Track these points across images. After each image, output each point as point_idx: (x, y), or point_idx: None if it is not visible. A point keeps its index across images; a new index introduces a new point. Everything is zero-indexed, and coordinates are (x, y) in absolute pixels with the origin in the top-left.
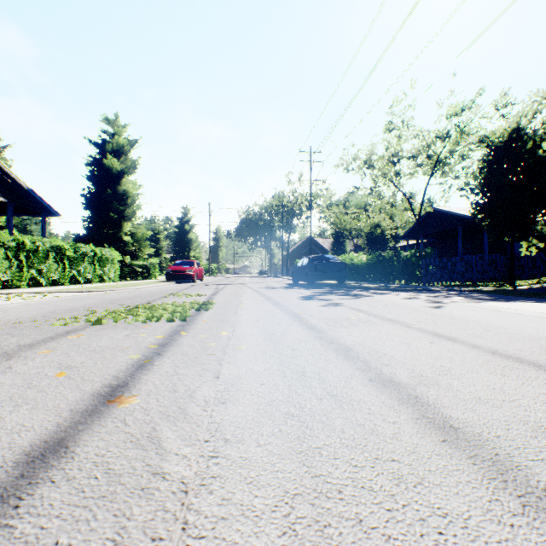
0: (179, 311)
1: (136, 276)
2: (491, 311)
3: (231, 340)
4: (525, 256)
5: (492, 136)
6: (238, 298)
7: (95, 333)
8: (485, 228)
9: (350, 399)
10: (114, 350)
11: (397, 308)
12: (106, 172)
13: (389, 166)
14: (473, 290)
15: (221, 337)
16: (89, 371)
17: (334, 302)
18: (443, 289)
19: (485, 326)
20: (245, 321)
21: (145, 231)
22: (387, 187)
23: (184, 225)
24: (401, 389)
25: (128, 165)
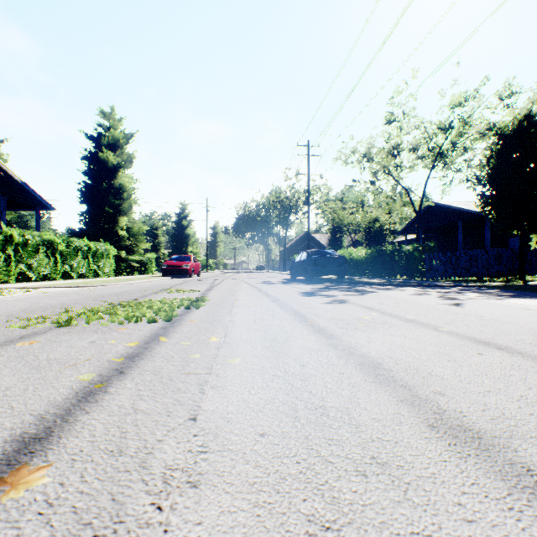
0: (165, 310)
1: (132, 271)
2: (522, 310)
3: (221, 350)
4: (533, 250)
5: (501, 124)
6: (234, 294)
7: (54, 339)
8: (493, 220)
9: (416, 477)
10: (64, 365)
11: (412, 306)
12: (101, 166)
13: (389, 159)
14: (483, 285)
15: (209, 344)
16: (6, 405)
17: (339, 298)
18: (451, 284)
19: (530, 329)
20: (240, 321)
21: (141, 226)
22: (387, 180)
23: (182, 221)
24: (492, 449)
25: (124, 159)
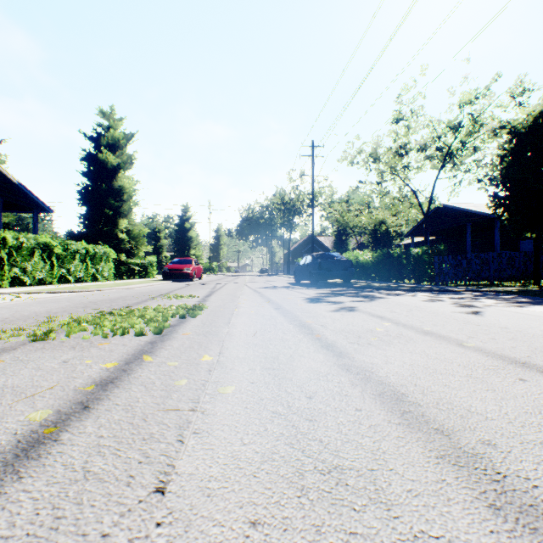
0: (157, 320)
1: (133, 275)
2: None
3: (213, 373)
4: None
5: (514, 122)
6: (235, 300)
7: (21, 358)
8: (506, 222)
9: None
10: (19, 396)
11: (427, 314)
12: (101, 167)
13: (396, 159)
14: (497, 290)
15: (200, 365)
16: None
17: (347, 306)
18: (463, 289)
19: None
20: (238, 334)
21: (142, 228)
22: (393, 181)
23: (184, 223)
24: None
25: (124, 160)
